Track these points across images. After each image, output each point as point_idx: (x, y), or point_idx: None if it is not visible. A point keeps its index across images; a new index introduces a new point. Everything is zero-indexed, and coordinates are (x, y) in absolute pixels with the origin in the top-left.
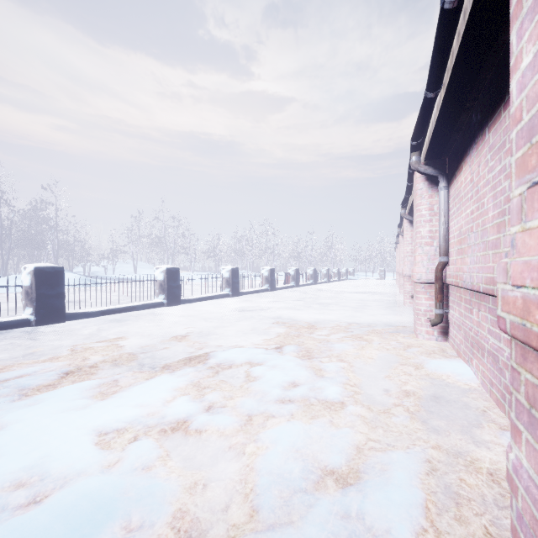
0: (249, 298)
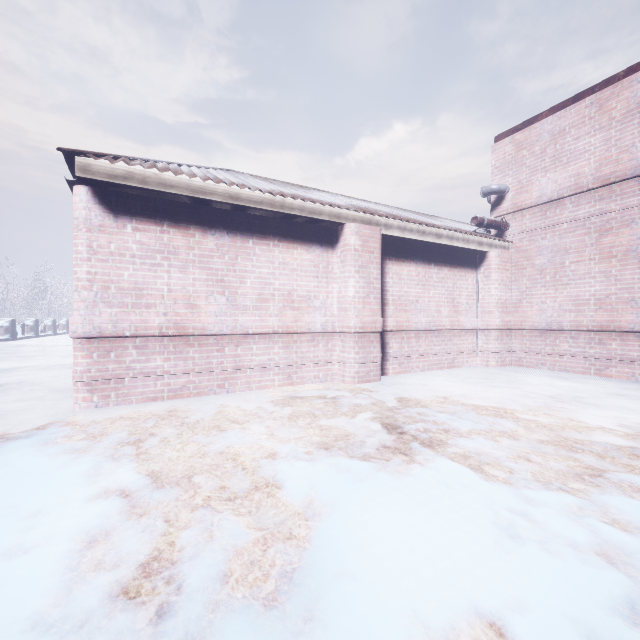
0: None
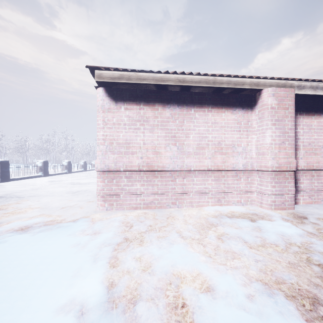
0: (55, 177)
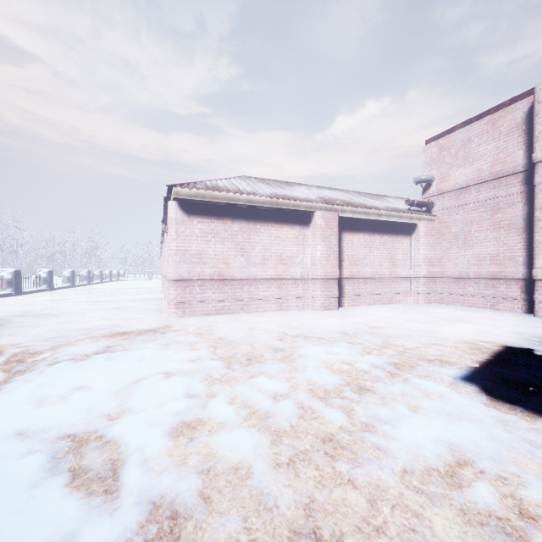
0: (36, 296)
